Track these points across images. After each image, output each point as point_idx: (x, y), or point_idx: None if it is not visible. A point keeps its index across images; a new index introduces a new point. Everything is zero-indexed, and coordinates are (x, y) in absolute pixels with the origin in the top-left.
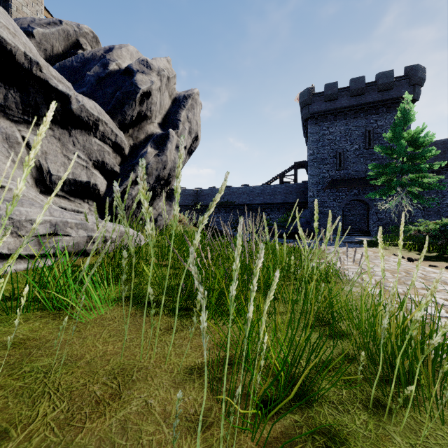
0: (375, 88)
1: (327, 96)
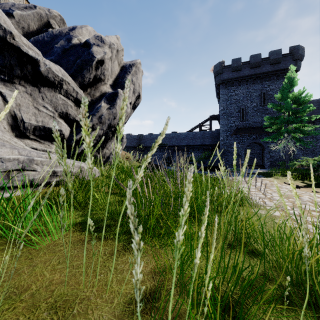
0: (268, 62)
1: (233, 68)
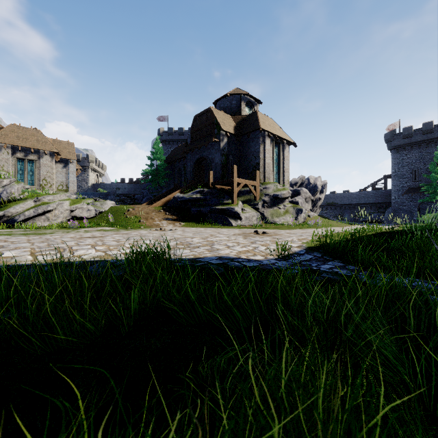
0: None
1: (404, 136)
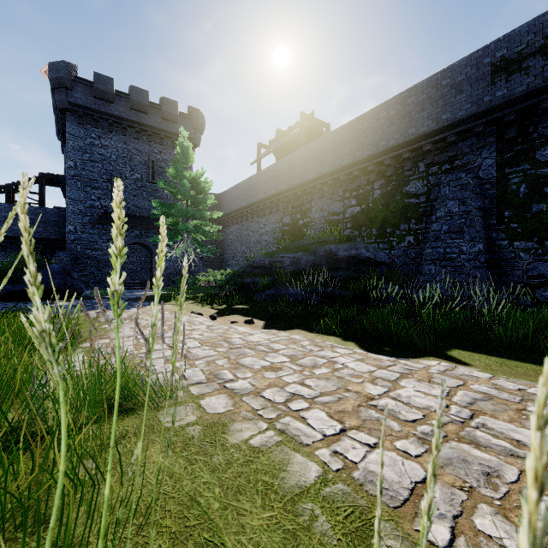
0: (160, 113)
1: (98, 91)
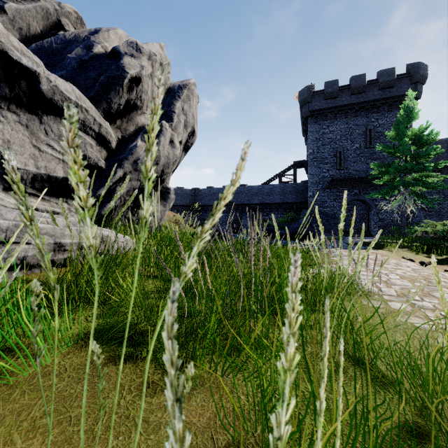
0: (376, 86)
1: (327, 94)
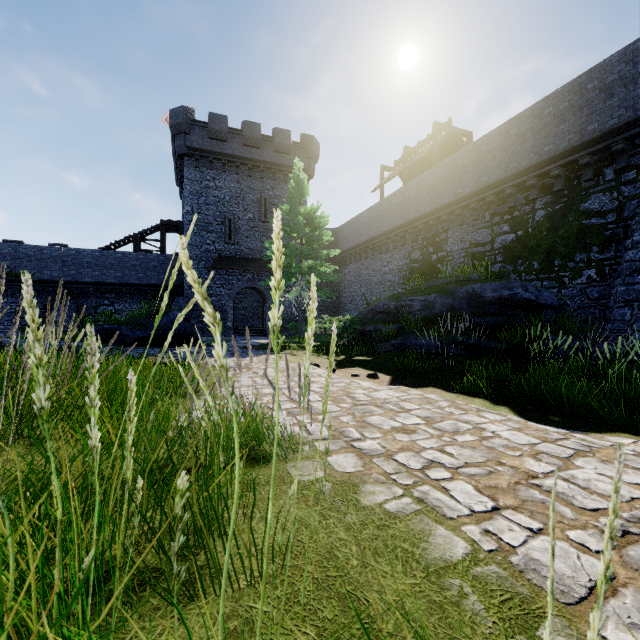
0: (272, 146)
1: (213, 132)
